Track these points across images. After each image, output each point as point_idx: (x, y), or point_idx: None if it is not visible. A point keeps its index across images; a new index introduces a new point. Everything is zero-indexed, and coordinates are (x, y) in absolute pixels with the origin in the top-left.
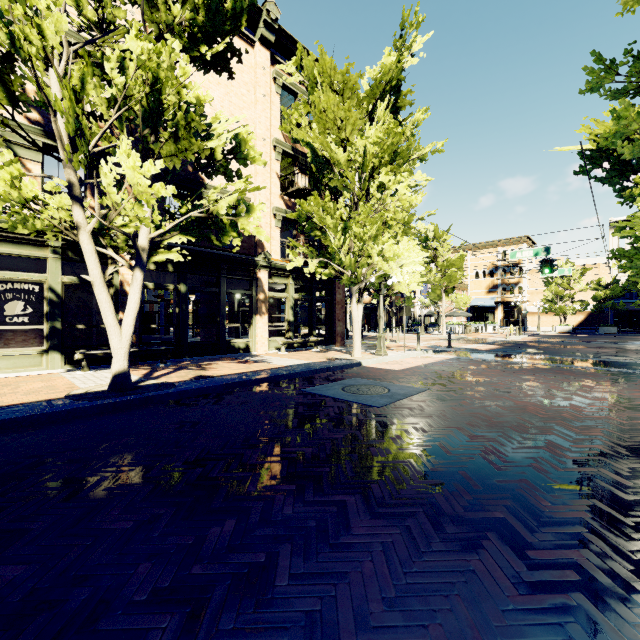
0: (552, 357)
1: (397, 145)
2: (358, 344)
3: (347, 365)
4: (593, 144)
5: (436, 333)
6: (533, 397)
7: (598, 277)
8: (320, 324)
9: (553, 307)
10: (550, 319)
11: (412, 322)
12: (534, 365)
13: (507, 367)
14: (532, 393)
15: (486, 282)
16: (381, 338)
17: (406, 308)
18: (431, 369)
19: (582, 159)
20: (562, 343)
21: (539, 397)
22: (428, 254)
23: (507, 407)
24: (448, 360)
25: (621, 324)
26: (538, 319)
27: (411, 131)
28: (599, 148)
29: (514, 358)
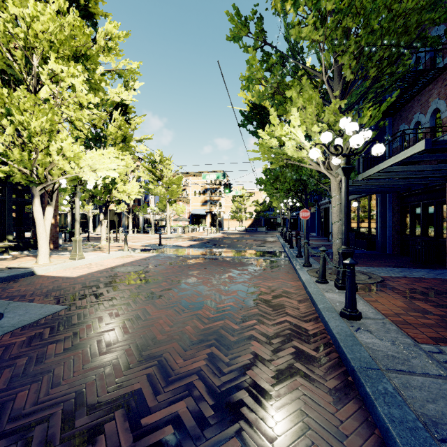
0: (224, 250)
1: (86, 46)
2: (44, 249)
3: (5, 277)
4: (248, 108)
5: (164, 233)
6: (178, 300)
7: (258, 199)
8: (29, 227)
9: (236, 215)
10: (235, 223)
11: (147, 225)
12: (208, 258)
13: (187, 262)
14: (181, 294)
15: (201, 198)
16: (76, 242)
17: (110, 212)
18: (115, 271)
19: (242, 116)
20: (237, 238)
21: (183, 299)
22: (124, 163)
23: (134, 326)
24: (145, 258)
25: (267, 226)
26: (228, 223)
27: (107, 43)
28: (251, 111)
29: (199, 252)
